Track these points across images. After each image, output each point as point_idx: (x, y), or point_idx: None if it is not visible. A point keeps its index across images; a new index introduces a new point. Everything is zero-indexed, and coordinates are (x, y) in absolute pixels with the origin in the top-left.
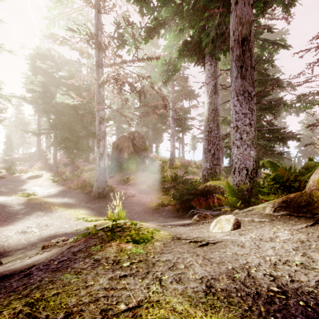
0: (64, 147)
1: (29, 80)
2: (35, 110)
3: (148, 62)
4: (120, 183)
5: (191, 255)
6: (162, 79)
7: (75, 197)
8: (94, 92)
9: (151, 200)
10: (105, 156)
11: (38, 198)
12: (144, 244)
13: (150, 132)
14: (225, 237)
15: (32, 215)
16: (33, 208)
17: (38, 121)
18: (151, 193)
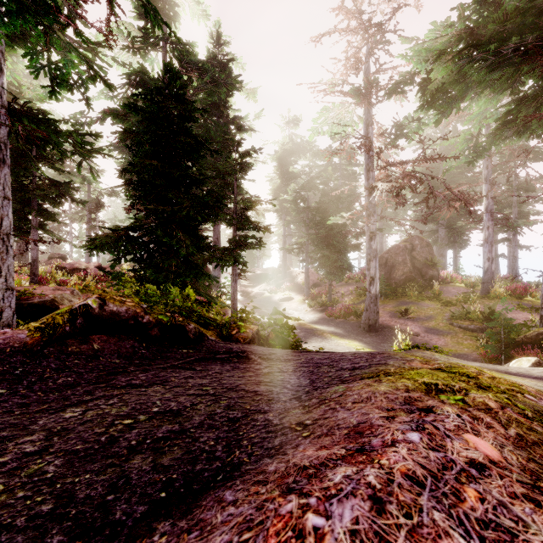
0: (320, 266)
1: (275, 185)
2: (286, 223)
3: (440, 144)
4: (394, 315)
5: (476, 363)
6: (465, 160)
7: (340, 327)
8: (366, 206)
9: (445, 344)
10: (377, 280)
11: (305, 323)
12: (446, 353)
13: (441, 232)
14: (515, 366)
15: (311, 339)
16: (307, 332)
17: (284, 232)
18: (445, 334)
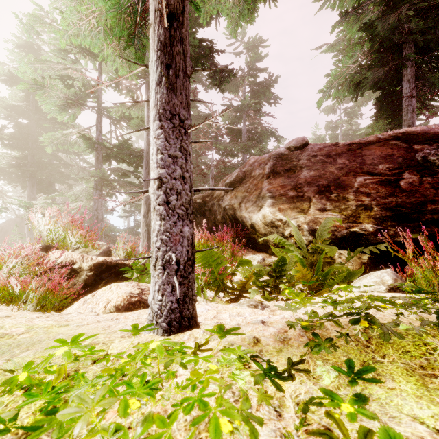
0: None
1: None
2: None
3: None
4: None
5: None
6: None
7: None
8: None
9: None
10: None
11: None
12: None
13: None
14: None
15: None
16: None
17: None
18: None
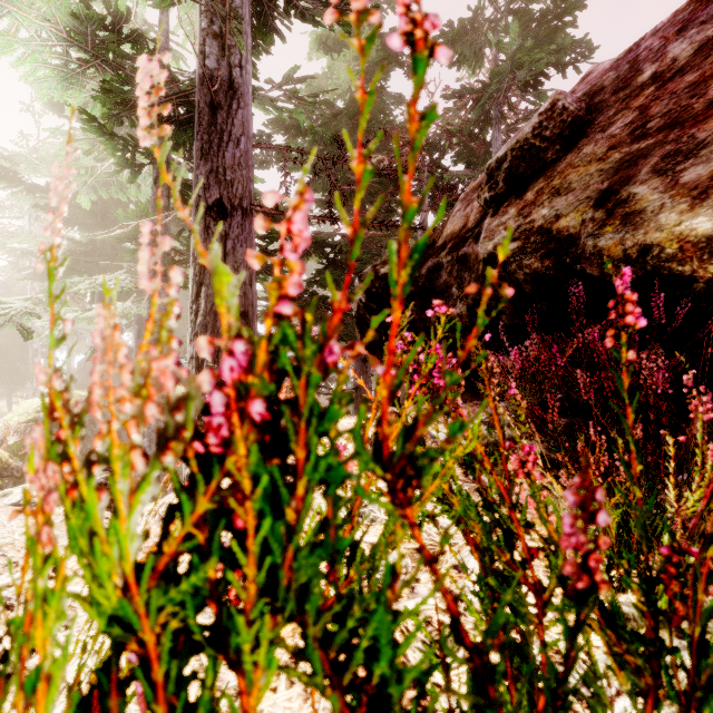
0: None
1: None
2: None
3: None
4: None
5: None
6: None
7: None
8: None
9: None
10: None
11: None
12: None
13: None
14: None
15: None
16: None
17: None
18: None
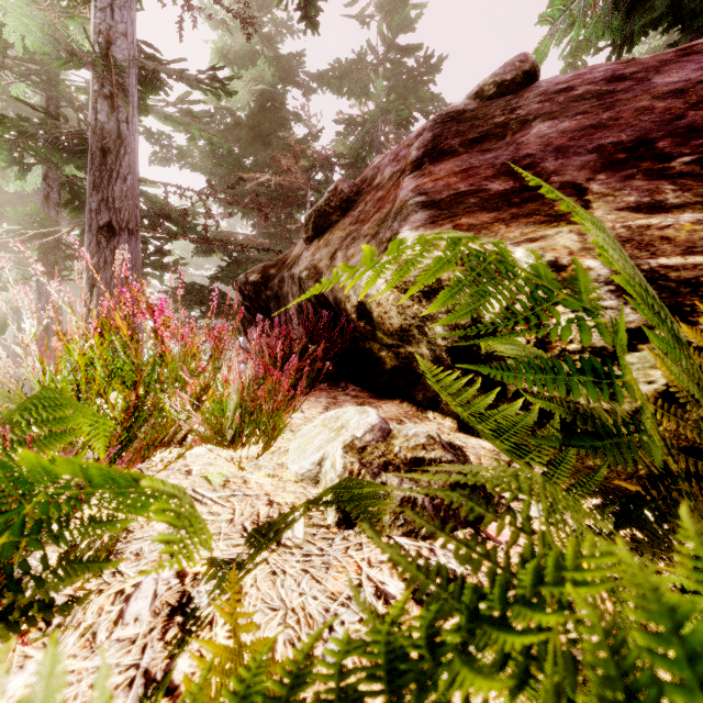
0: None
1: None
2: None
3: None
4: None
5: None
6: None
7: None
8: None
9: None
10: None
11: None
12: None
13: None
14: None
15: None
16: None
17: None
18: None
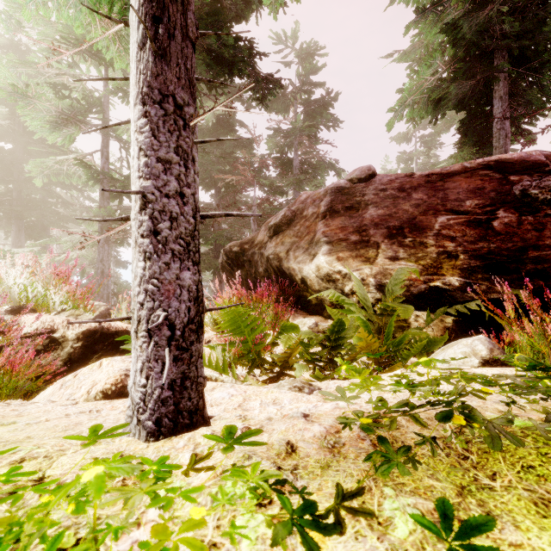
0: None
1: None
2: None
3: None
4: None
5: None
6: None
7: None
8: None
9: None
10: None
11: None
12: None
13: None
14: None
15: None
16: None
17: None
18: None
